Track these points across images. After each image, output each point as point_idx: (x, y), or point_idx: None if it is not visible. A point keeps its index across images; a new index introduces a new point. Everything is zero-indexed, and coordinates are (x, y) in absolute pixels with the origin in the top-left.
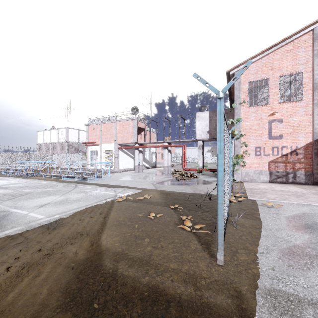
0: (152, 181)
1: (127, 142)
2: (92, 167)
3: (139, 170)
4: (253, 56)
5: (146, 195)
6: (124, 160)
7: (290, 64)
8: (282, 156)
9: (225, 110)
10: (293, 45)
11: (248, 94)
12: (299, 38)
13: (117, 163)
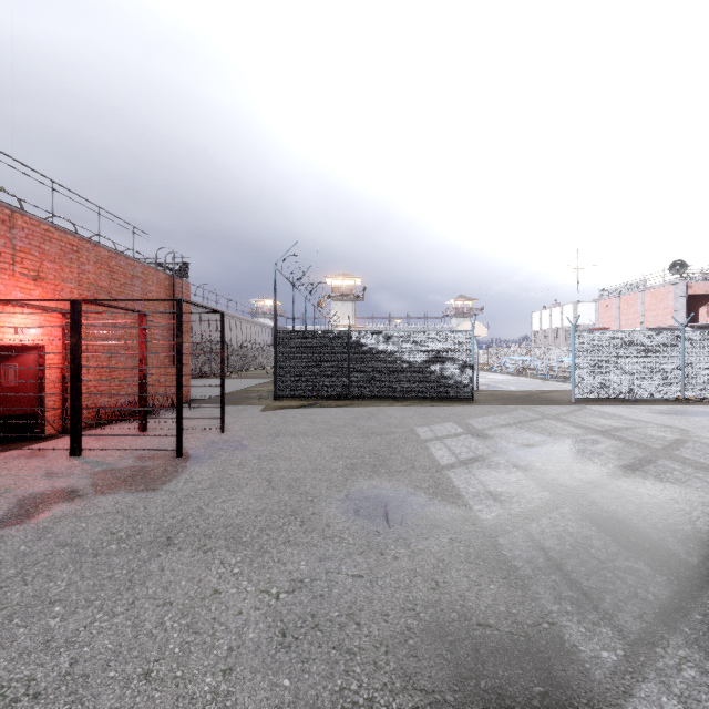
0: None
1: (663, 325)
2: None
3: None
4: None
5: None
6: None
7: None
8: None
9: None
10: None
11: None
12: None
13: None
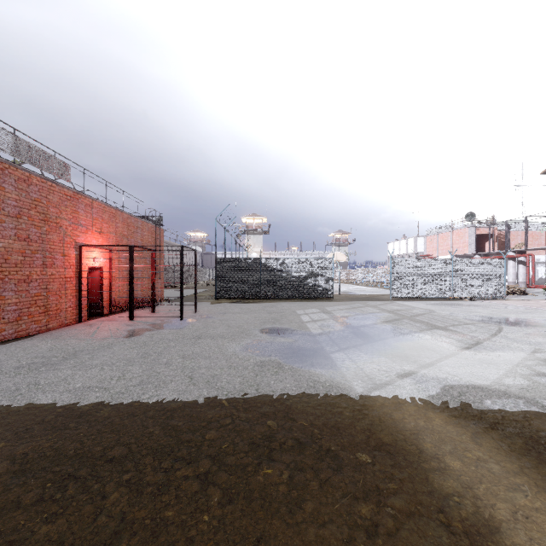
0: None
1: (463, 253)
2: None
3: None
4: None
5: None
6: None
7: None
8: None
9: None
10: None
11: None
12: None
13: None
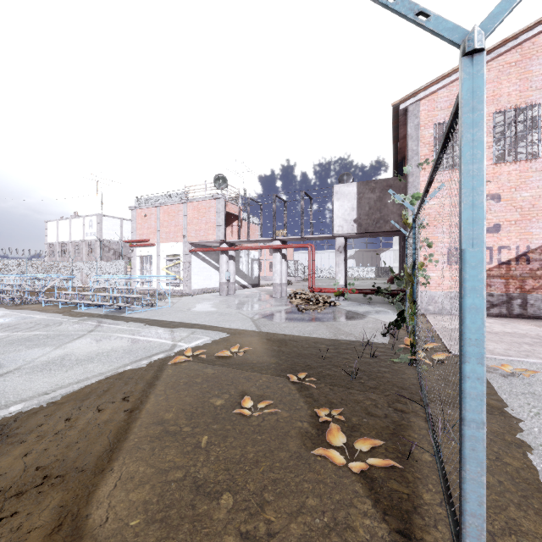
0: (251, 312)
1: (206, 240)
2: (143, 285)
3: (229, 291)
4: (444, 74)
5: (236, 345)
6: (201, 273)
7: (515, 90)
8: (501, 266)
9: (387, 180)
10: (522, 53)
11: (433, 148)
12: (533, 39)
13: (188, 278)
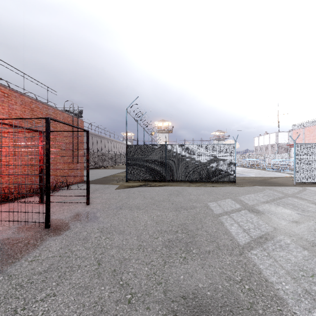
0: None
1: None
2: None
3: None
4: None
5: None
6: None
7: None
8: None
9: None
10: None
11: None
12: None
13: None
